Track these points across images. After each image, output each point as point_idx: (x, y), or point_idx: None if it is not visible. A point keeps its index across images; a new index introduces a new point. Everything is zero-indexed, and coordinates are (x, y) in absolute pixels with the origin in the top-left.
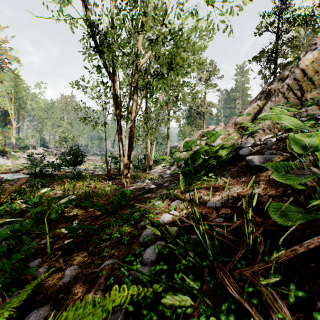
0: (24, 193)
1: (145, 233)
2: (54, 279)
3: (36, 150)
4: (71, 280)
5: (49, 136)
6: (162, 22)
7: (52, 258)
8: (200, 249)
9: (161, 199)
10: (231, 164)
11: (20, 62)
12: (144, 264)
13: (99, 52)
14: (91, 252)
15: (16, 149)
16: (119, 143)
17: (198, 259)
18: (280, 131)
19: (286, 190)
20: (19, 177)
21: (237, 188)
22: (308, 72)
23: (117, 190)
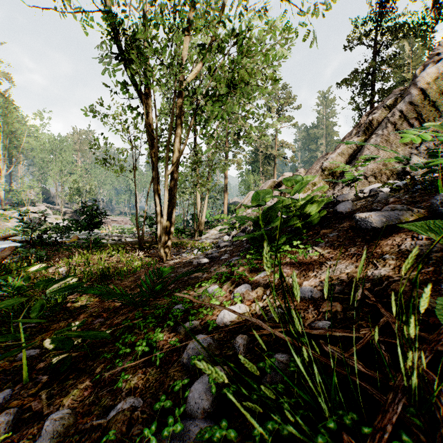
0: (9, 271)
1: (192, 345)
2: (23, 437)
3: (36, 208)
4: (53, 442)
5: (56, 187)
6: (218, 18)
7: (29, 390)
8: (303, 395)
9: (218, 281)
10: (324, 226)
11: (12, 81)
12: (189, 416)
13: (125, 62)
14: (97, 378)
15: (7, 206)
16: (155, 197)
17: (302, 423)
18: (389, 179)
19: (441, 270)
20: (7, 246)
21: (344, 266)
22: (431, 93)
23: (152, 266)
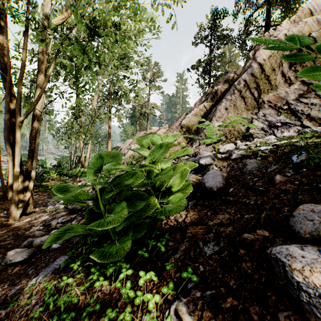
0: None
1: None
2: None
3: None
4: None
5: None
6: None
7: None
8: None
9: None
10: (191, 209)
11: None
12: None
13: None
14: None
15: None
16: (6, 145)
17: None
18: (237, 139)
19: None
20: None
21: None
22: (266, 68)
23: None
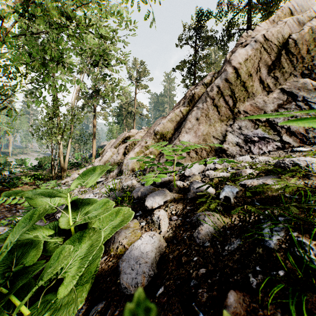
0: None
1: None
2: None
3: None
4: None
5: None
6: None
7: None
8: None
9: None
10: None
11: None
12: None
13: None
14: None
15: None
16: None
17: None
18: (209, 155)
19: None
20: None
21: None
22: (242, 73)
23: None
